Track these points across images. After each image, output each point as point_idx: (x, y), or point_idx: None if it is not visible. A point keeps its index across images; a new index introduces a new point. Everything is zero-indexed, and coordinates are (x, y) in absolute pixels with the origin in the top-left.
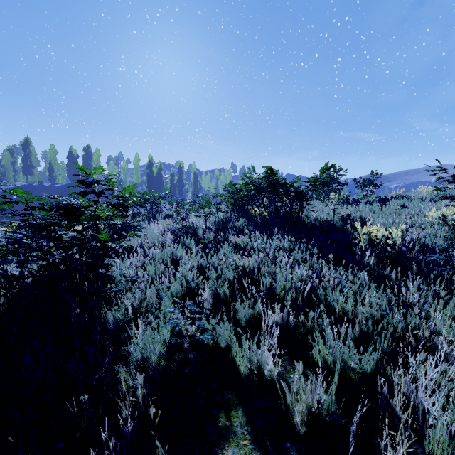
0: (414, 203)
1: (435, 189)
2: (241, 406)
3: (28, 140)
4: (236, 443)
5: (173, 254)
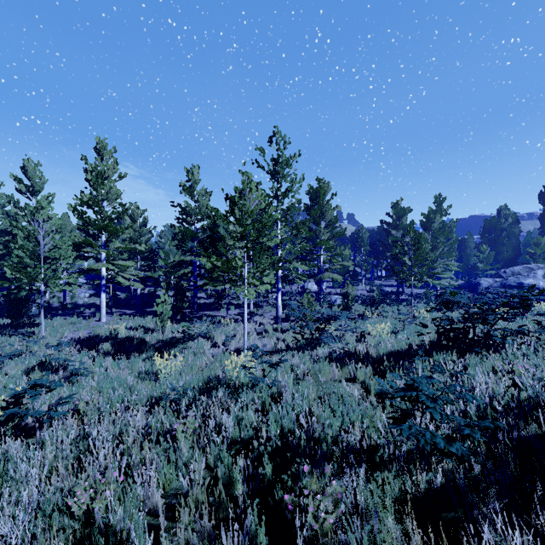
0: None
1: None
2: None
3: None
4: None
5: None
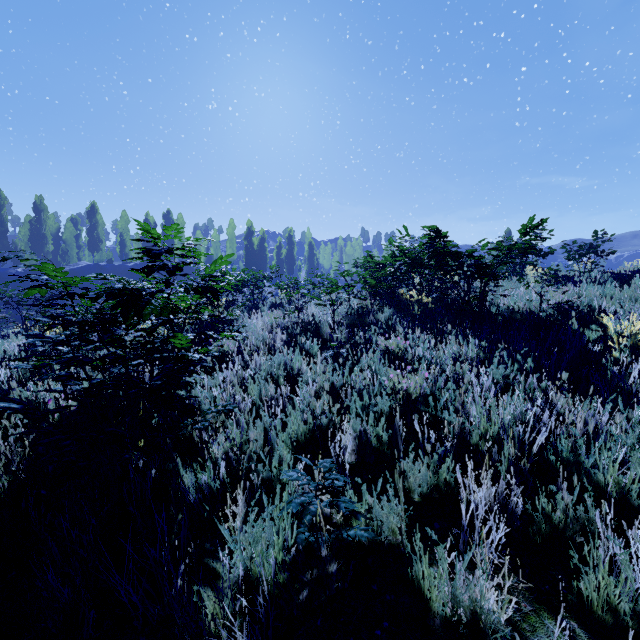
0: None
1: None
2: None
3: (94, 206)
4: None
5: (287, 364)
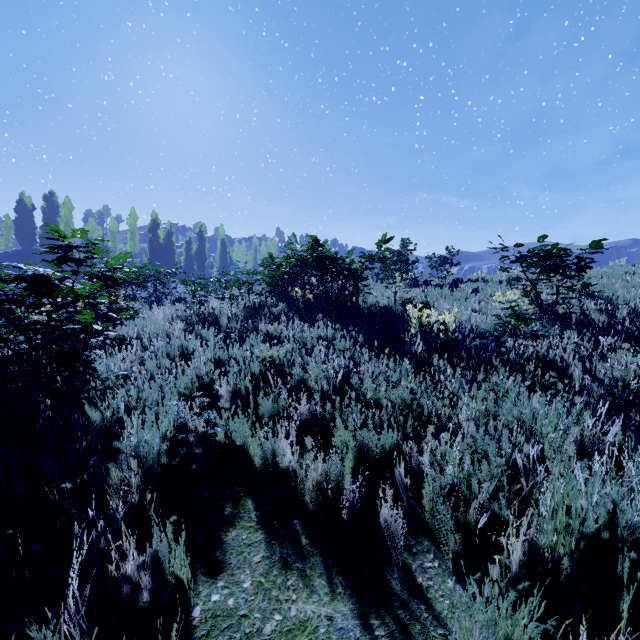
0: (490, 287)
1: (500, 269)
2: (252, 496)
3: None
4: (242, 526)
5: (184, 347)
